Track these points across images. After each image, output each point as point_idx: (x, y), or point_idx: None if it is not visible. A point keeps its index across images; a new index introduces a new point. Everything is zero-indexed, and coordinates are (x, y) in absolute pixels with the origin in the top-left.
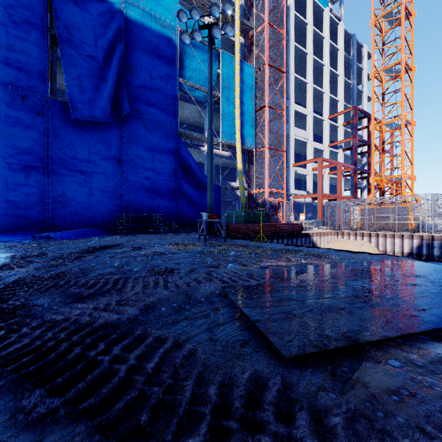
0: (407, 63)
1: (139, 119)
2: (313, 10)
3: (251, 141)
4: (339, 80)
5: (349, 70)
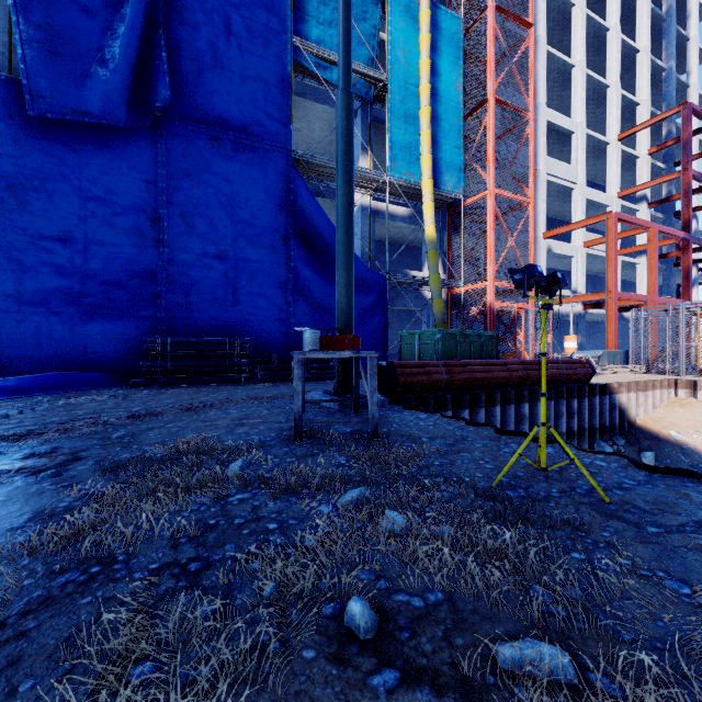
0: None
1: (201, 124)
2: None
3: (454, 180)
4: (639, 61)
5: (656, 44)
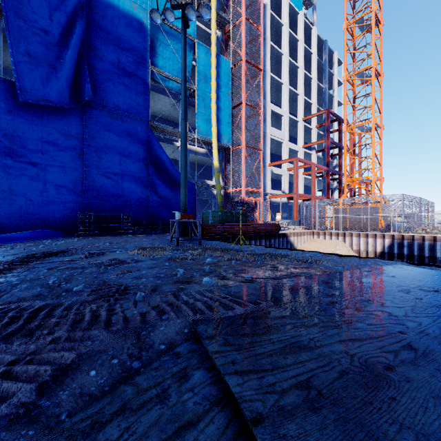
0: (376, 68)
1: (105, 107)
2: (288, 12)
3: (227, 138)
4: (312, 83)
5: (321, 74)
